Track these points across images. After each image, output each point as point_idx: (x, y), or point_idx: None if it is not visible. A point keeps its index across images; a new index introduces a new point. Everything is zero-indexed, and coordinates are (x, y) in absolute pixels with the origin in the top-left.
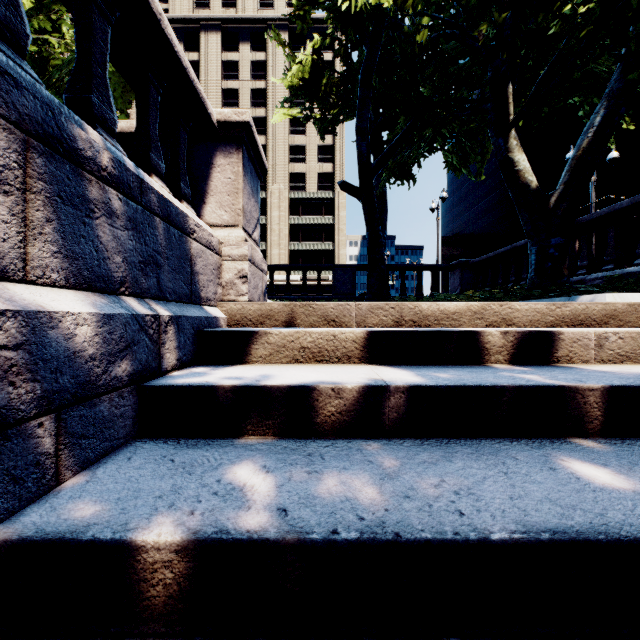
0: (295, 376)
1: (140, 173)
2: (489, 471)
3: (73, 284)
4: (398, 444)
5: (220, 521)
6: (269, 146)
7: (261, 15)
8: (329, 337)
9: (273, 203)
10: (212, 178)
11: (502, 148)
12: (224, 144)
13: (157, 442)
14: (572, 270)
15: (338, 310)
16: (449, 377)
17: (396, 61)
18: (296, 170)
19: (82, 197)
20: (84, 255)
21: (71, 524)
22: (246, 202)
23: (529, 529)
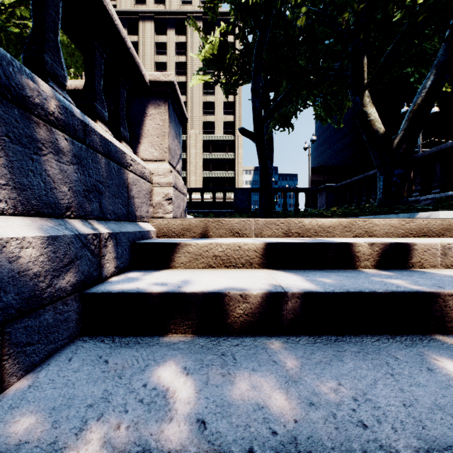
0: (209, 282)
1: (86, 119)
2: (377, 372)
3: (21, 211)
4: (295, 342)
5: (144, 437)
6: (188, 103)
7: (183, 9)
8: (235, 248)
9: (191, 143)
10: (145, 124)
11: (358, 104)
12: (154, 98)
13: (96, 341)
14: (408, 193)
15: (241, 225)
16: (333, 282)
17: (280, 41)
18: (208, 120)
19: (30, 137)
20: (32, 186)
21: (3, 442)
22: (171, 142)
23: (431, 446)
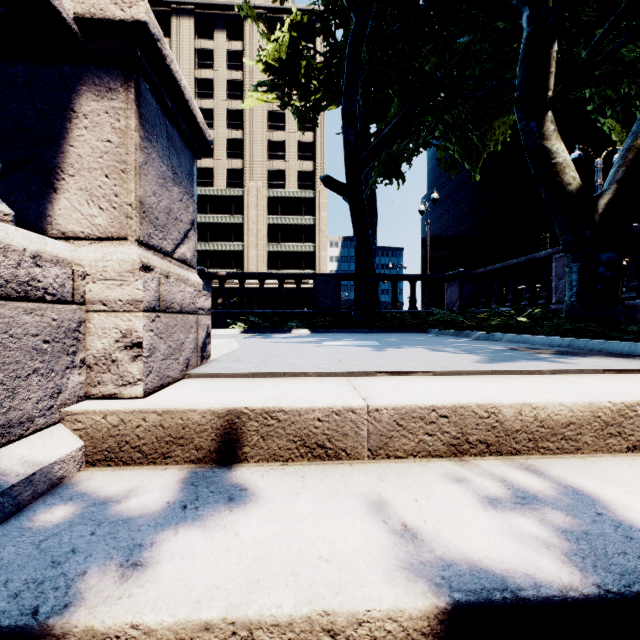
0: None
1: None
2: None
3: None
4: None
5: None
6: (246, 141)
7: (237, 2)
8: (315, 637)
9: (250, 201)
10: (71, 139)
11: (535, 134)
12: (97, 70)
13: None
14: None
15: (331, 423)
16: None
17: (390, 34)
18: (275, 167)
19: None
20: None
21: None
22: (153, 191)
23: None
